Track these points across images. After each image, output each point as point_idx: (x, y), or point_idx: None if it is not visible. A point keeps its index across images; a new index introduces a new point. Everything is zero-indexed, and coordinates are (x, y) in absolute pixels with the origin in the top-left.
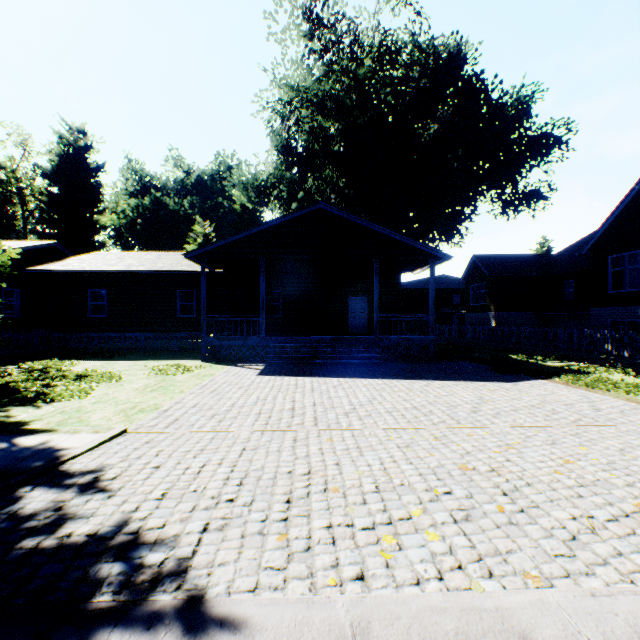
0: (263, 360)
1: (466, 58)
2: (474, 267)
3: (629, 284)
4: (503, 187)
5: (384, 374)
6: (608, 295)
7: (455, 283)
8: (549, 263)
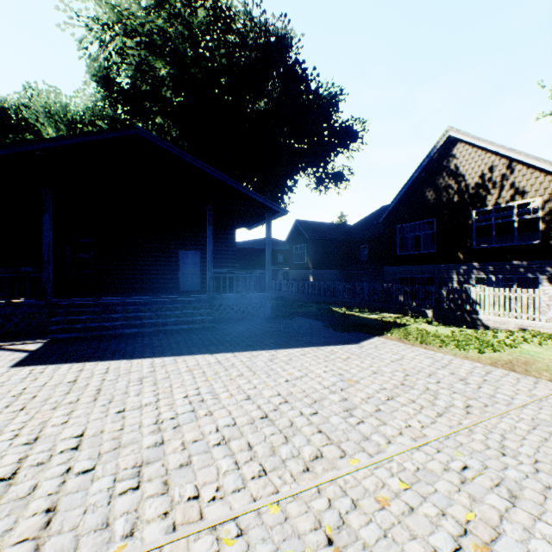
0: (49, 332)
1: (292, 45)
2: (296, 231)
3: (407, 248)
4: (317, 166)
5: (218, 344)
6: (396, 256)
7: (279, 245)
8: (350, 231)
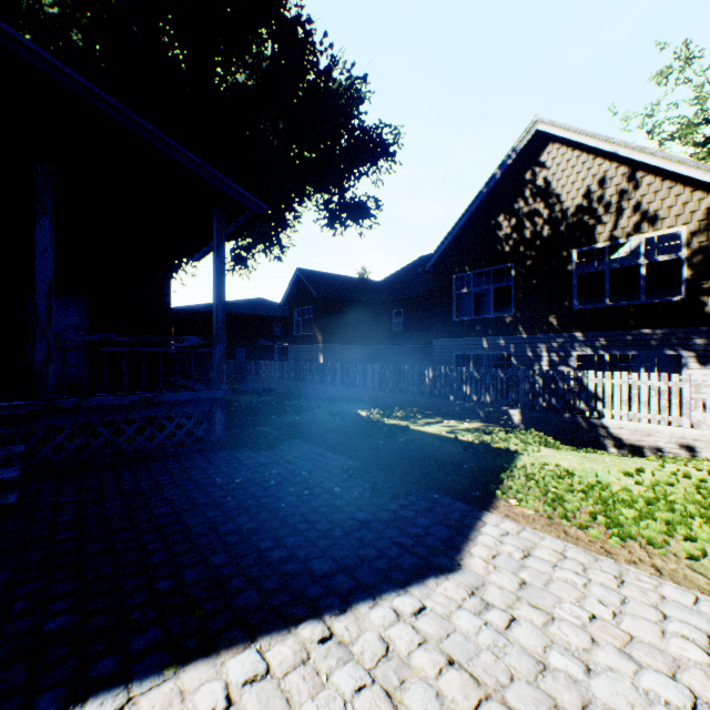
0: None
1: None
2: (299, 285)
3: (464, 313)
4: (331, 193)
5: None
6: (452, 323)
7: (276, 310)
8: (377, 289)
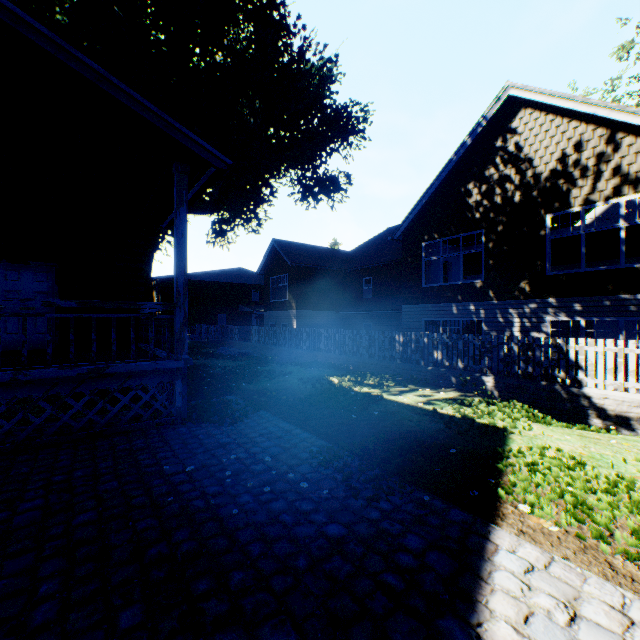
0: None
1: None
2: (274, 255)
3: (432, 279)
4: (304, 169)
5: None
6: (422, 289)
7: (255, 278)
8: (347, 259)
